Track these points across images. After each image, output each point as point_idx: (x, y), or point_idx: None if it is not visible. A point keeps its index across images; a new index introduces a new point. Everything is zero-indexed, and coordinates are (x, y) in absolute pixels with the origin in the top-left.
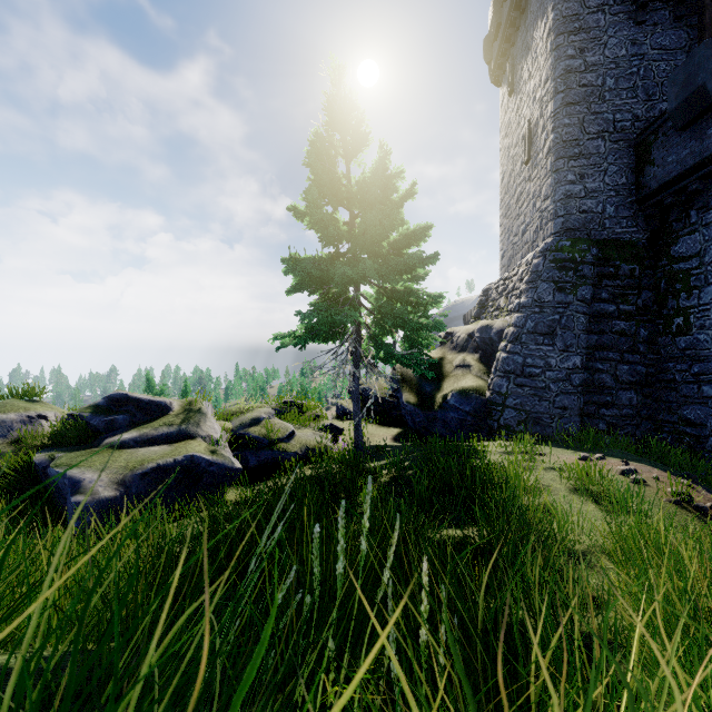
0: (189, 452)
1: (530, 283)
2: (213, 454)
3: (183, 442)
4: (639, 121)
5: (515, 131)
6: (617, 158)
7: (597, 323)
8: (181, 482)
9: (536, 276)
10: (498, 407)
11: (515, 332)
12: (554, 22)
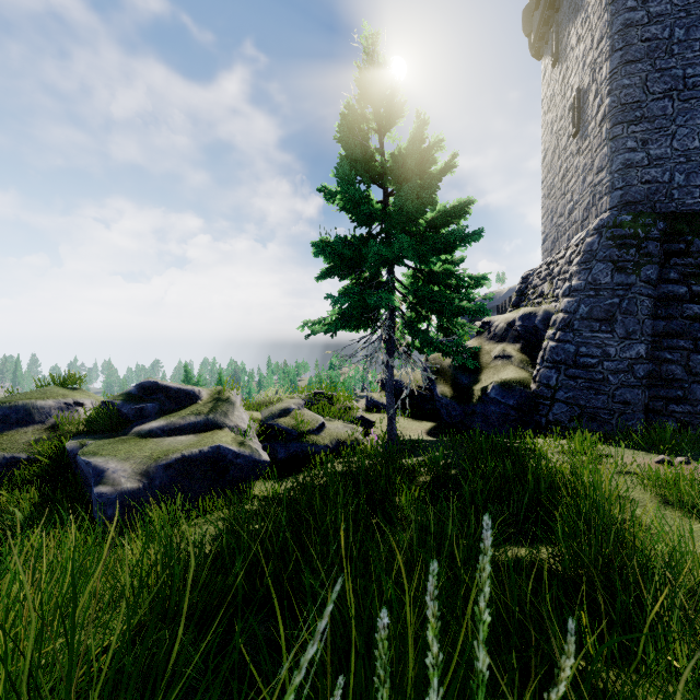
0: (215, 442)
1: (582, 264)
2: (240, 445)
3: (210, 432)
4: None
5: (560, 103)
6: (689, 119)
7: (665, 307)
8: (207, 474)
9: (590, 256)
10: (547, 401)
11: (565, 318)
12: None
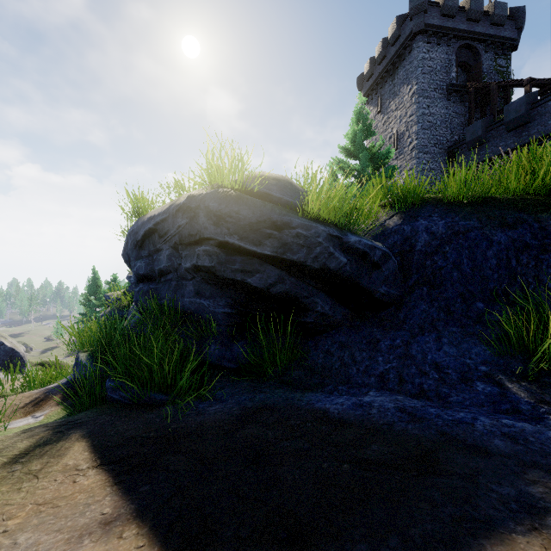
0: None
1: None
2: None
3: None
4: (448, 142)
5: (383, 133)
6: (441, 156)
7: None
8: None
9: None
10: None
11: None
12: (417, 90)
